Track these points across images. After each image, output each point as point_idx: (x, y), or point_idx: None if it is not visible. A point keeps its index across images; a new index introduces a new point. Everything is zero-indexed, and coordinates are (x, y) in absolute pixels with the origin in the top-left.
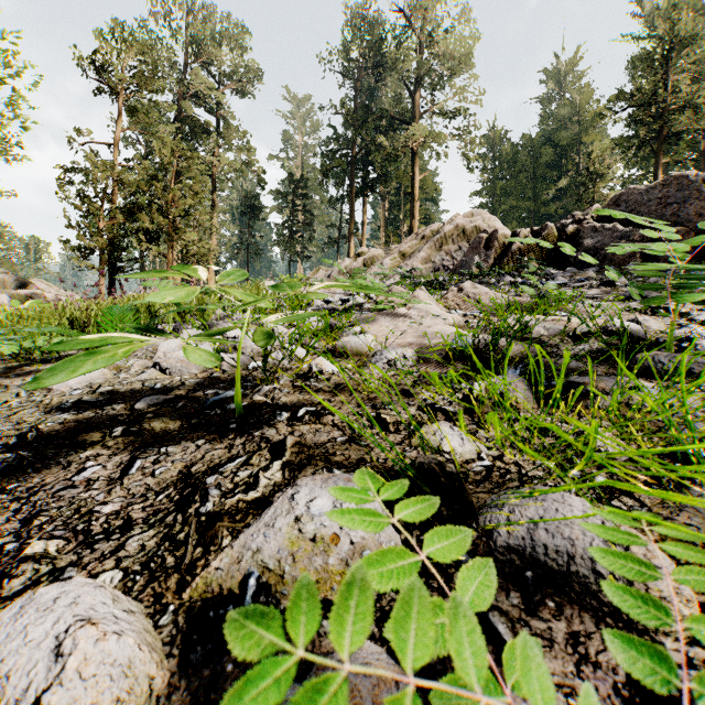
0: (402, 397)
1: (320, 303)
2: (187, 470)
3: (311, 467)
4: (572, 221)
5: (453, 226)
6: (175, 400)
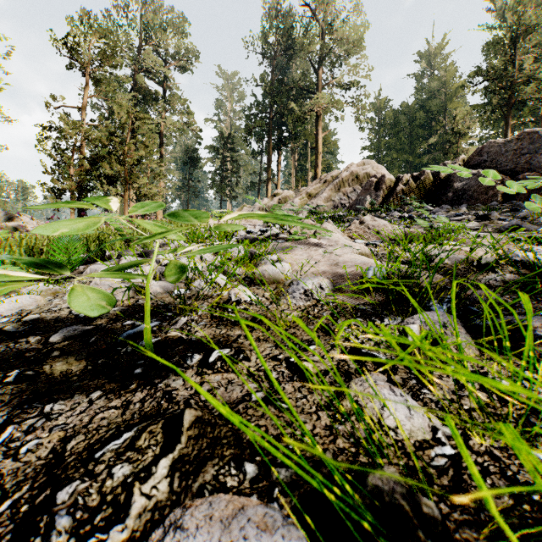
0: (322, 333)
1: (243, 233)
2: (62, 448)
3: (213, 463)
4: None
5: (349, 172)
6: (91, 332)
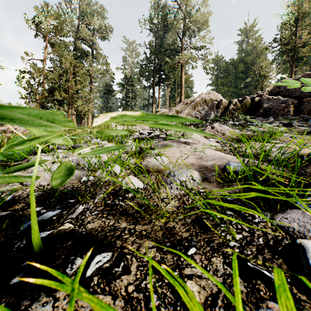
0: (199, 230)
1: (137, 134)
2: None
3: None
4: (257, 96)
5: (200, 98)
6: (3, 219)
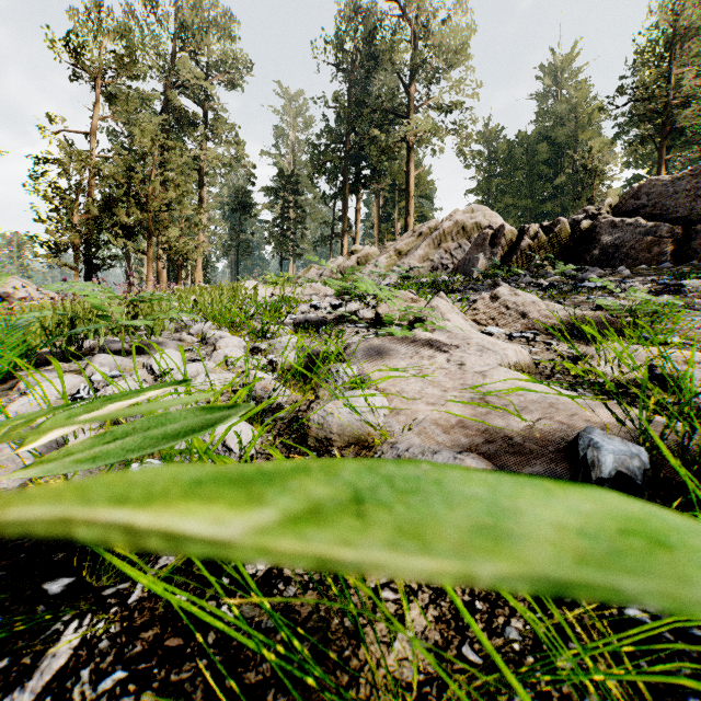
0: None
1: (305, 309)
2: None
3: None
4: (585, 216)
5: (452, 222)
6: None
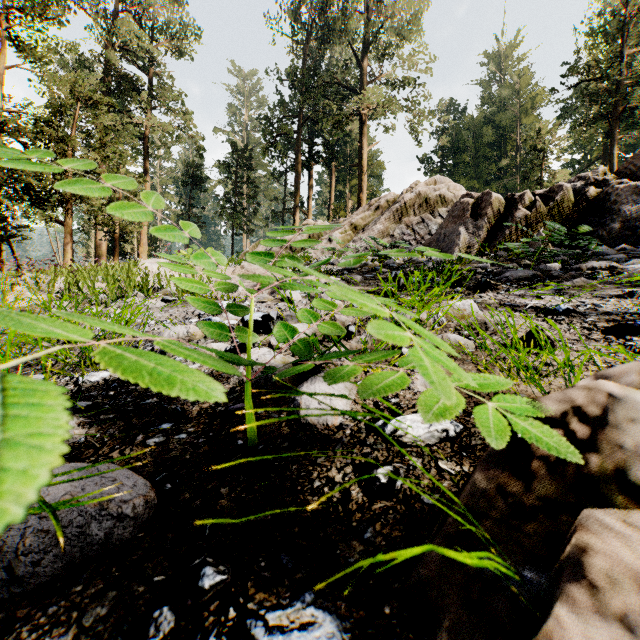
0: None
1: (180, 333)
2: None
3: None
4: (585, 184)
5: (414, 194)
6: None
